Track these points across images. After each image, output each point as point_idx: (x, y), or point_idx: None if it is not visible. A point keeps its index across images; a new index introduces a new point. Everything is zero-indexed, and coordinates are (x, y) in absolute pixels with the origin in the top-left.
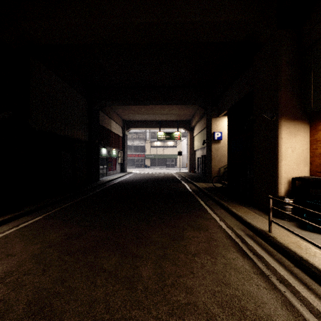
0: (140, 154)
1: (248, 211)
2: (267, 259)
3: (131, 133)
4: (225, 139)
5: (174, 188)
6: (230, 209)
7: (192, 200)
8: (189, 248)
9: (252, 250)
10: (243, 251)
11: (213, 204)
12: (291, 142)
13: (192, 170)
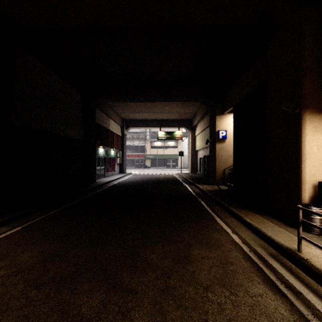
0: (140, 155)
1: (264, 221)
2: (306, 295)
3: (131, 132)
4: (231, 138)
5: (175, 191)
6: (243, 218)
7: (197, 206)
8: (198, 275)
9: (283, 280)
10: (270, 281)
11: (221, 210)
12: (317, 139)
13: (194, 171)
